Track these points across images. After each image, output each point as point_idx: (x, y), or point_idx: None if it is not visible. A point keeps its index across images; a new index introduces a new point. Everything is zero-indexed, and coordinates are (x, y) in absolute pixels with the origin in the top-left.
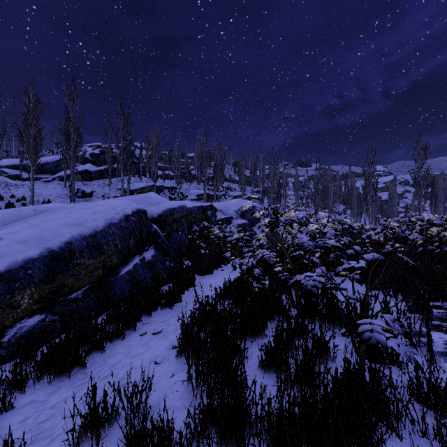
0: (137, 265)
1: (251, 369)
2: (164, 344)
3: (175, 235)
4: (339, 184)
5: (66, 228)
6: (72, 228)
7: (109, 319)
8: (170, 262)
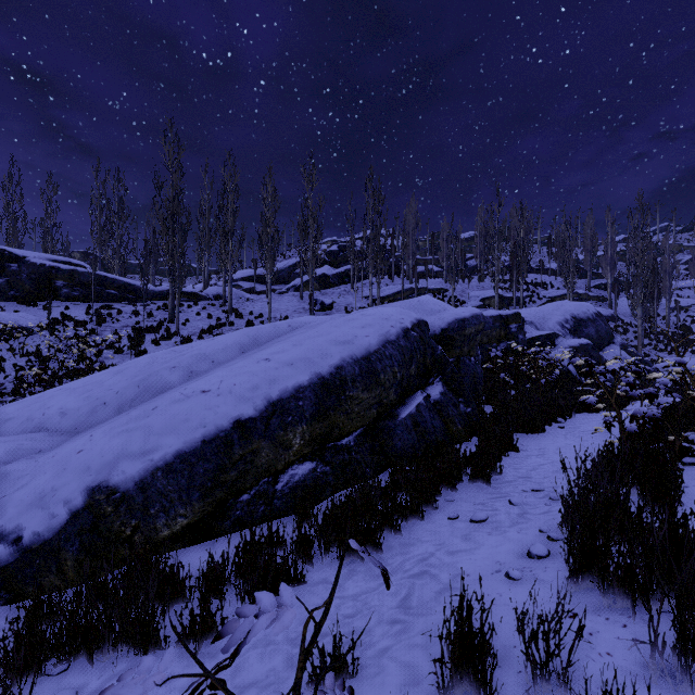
0: (421, 407)
1: None
2: (505, 545)
3: (466, 363)
4: None
5: (333, 347)
6: (340, 347)
7: (394, 483)
8: (465, 406)
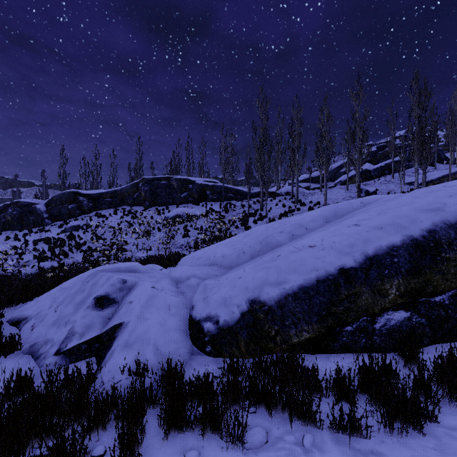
0: None
1: None
2: None
3: None
4: None
5: (420, 214)
6: (428, 213)
7: None
8: None
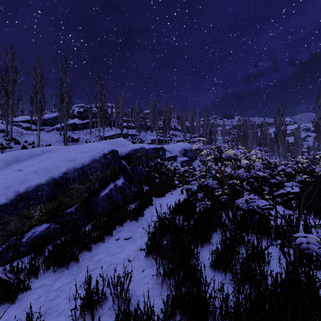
0: (112, 190)
1: (203, 269)
2: (134, 247)
3: (137, 168)
4: (255, 131)
5: (63, 163)
6: (67, 162)
7: (93, 228)
8: (134, 188)
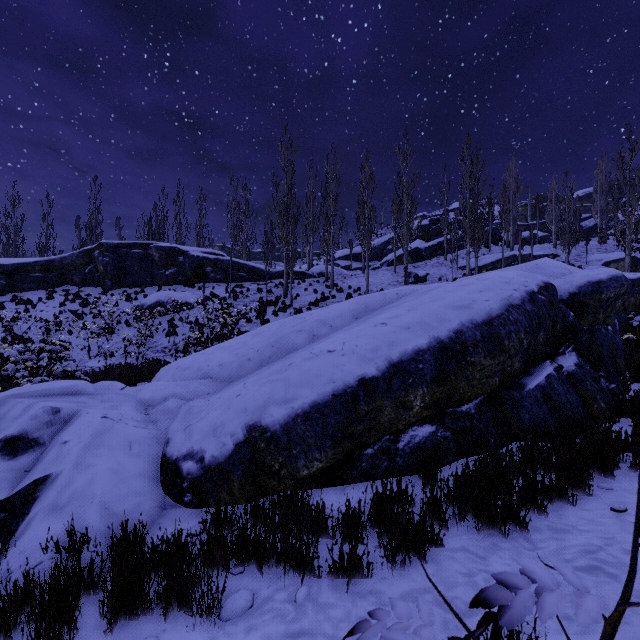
0: (552, 378)
1: None
2: None
3: (602, 332)
4: None
5: (450, 312)
6: (457, 311)
7: (527, 459)
8: (606, 382)
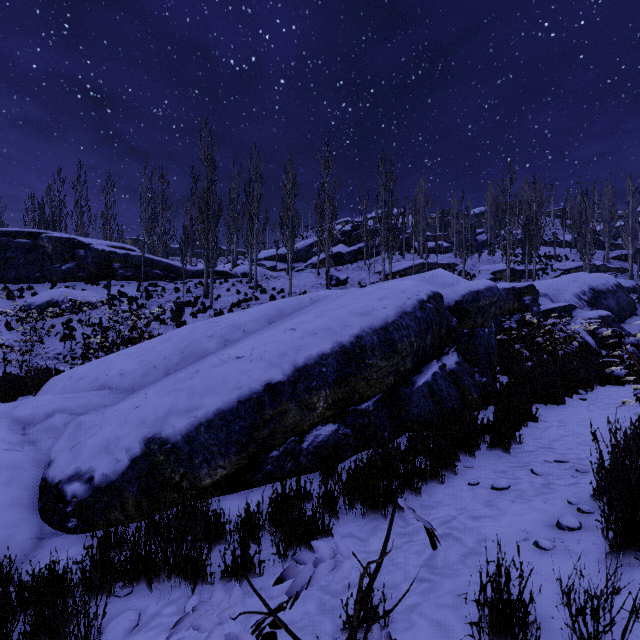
0: (437, 375)
1: None
2: (531, 514)
3: (480, 334)
4: None
5: (353, 318)
6: (359, 318)
7: (412, 447)
8: (480, 376)
